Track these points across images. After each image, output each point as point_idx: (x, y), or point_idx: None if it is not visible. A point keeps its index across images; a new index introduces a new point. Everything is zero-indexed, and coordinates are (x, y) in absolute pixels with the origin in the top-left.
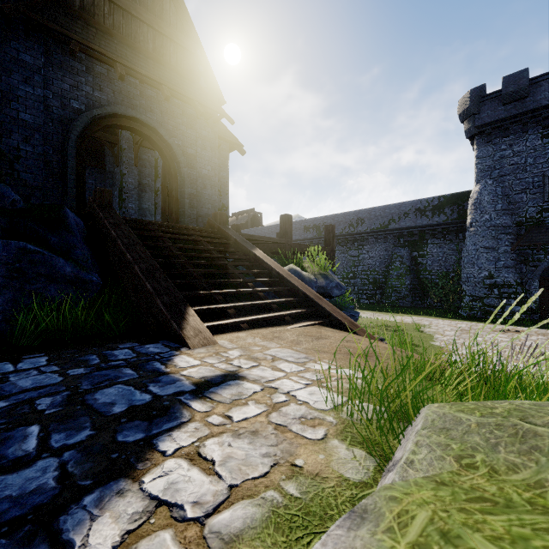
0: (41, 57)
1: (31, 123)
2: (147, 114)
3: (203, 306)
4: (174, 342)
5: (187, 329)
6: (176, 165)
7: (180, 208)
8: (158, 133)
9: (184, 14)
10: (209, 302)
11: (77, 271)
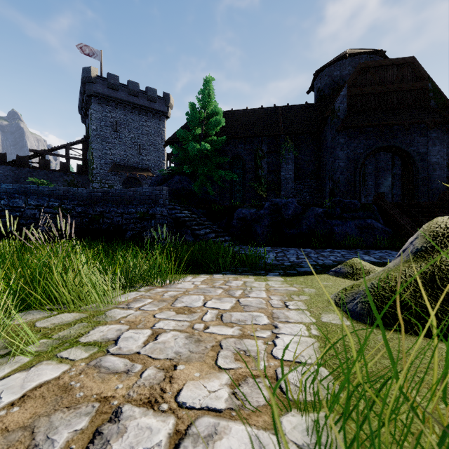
0: (346, 137)
1: (342, 166)
2: (393, 140)
3: None
4: None
5: None
6: (411, 162)
7: (415, 187)
8: (400, 148)
9: (418, 68)
10: None
11: (385, 227)
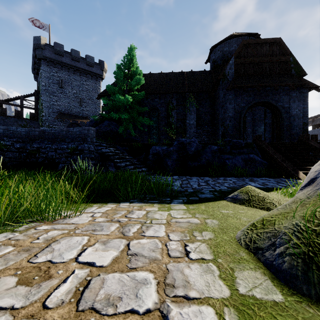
0: (233, 95)
1: (231, 116)
2: (266, 97)
3: (303, 171)
4: (296, 179)
5: (300, 176)
6: (279, 113)
7: (281, 132)
8: (271, 104)
9: (283, 46)
10: (304, 171)
11: (263, 161)
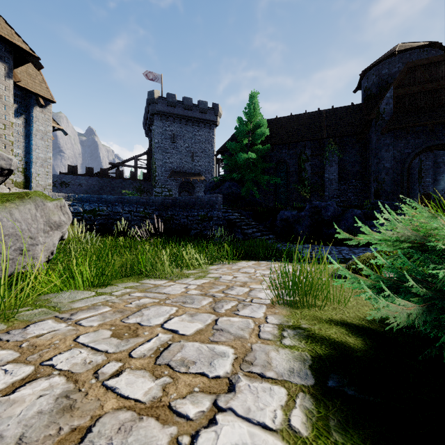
0: (392, 138)
1: (388, 167)
2: None
3: None
4: None
5: None
6: None
7: None
8: None
9: None
10: None
11: None
